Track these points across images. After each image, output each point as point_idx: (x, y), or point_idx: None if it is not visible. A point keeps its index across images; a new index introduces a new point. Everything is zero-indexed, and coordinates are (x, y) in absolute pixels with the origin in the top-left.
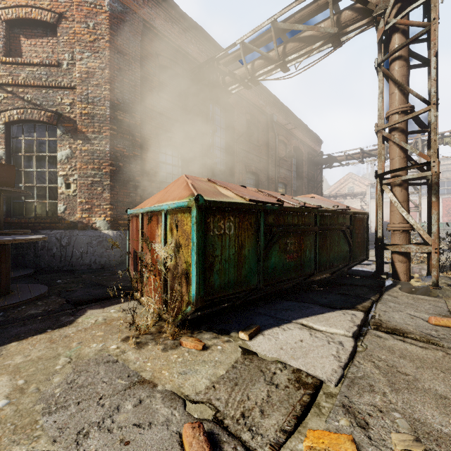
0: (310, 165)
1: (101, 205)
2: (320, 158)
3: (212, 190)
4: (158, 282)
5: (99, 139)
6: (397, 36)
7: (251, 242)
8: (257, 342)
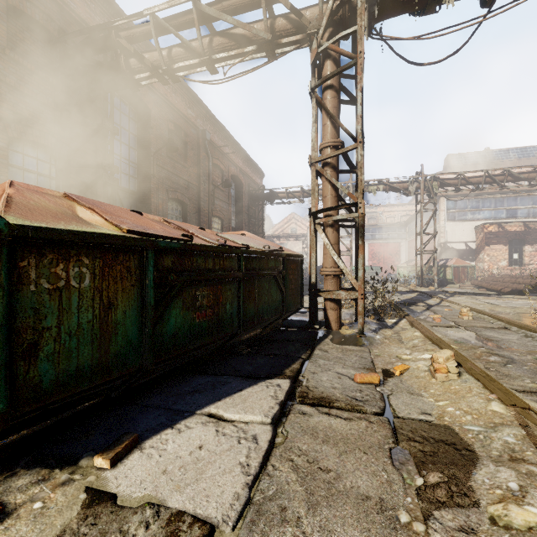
0: (251, 200)
1: None
2: (262, 193)
3: (57, 210)
4: None
5: None
6: (329, 63)
7: (129, 298)
8: (126, 467)
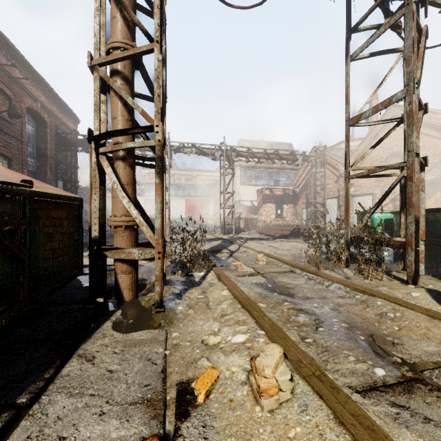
0: (60, 143)
1: None
2: (75, 138)
3: None
4: None
5: None
6: None
7: None
8: None
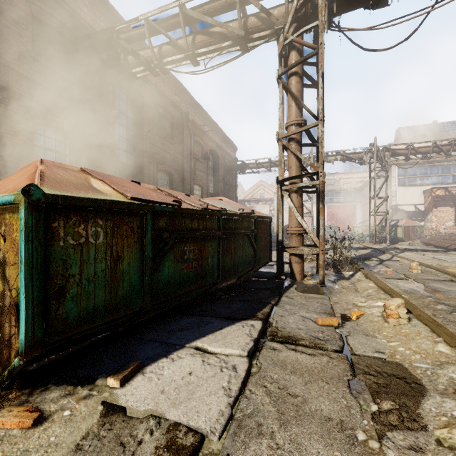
0: (226, 170)
1: None
2: (235, 164)
3: (77, 182)
4: None
5: None
6: (294, 53)
7: (133, 252)
8: (132, 387)
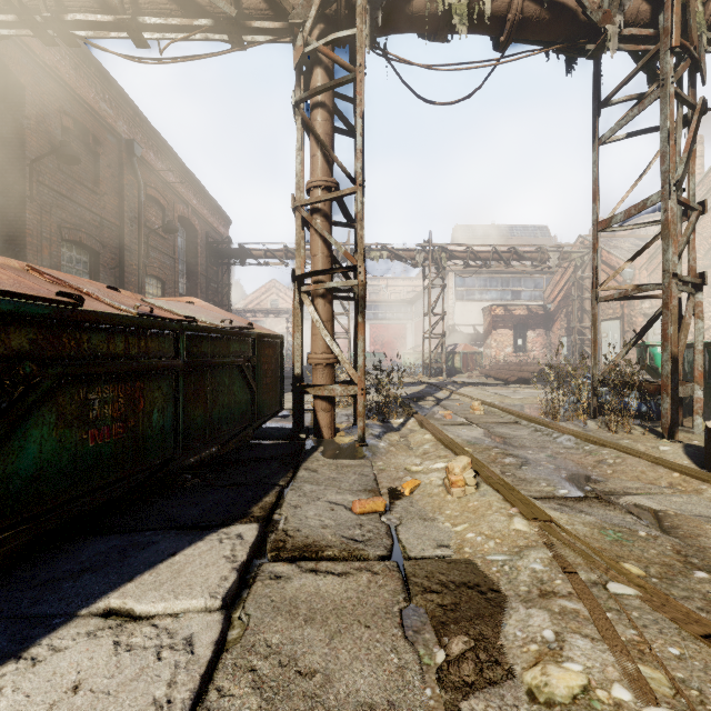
0: (211, 256)
1: None
2: (228, 248)
3: None
4: None
5: None
6: (320, 71)
7: None
8: None
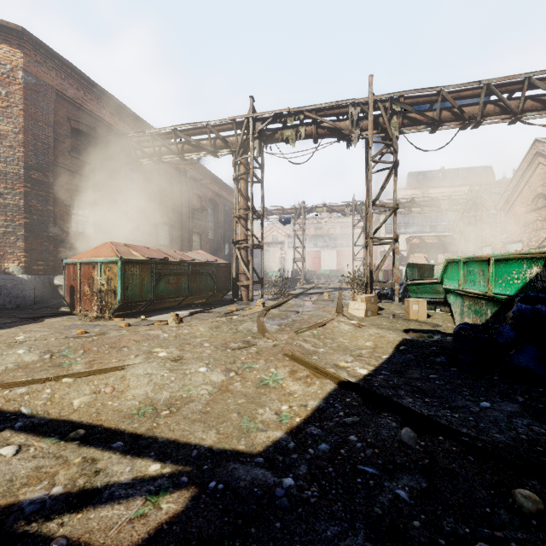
0: (226, 217)
1: (14, 252)
2: None
3: (127, 252)
4: (95, 299)
5: (13, 194)
6: (242, 166)
7: (148, 277)
8: (149, 318)
